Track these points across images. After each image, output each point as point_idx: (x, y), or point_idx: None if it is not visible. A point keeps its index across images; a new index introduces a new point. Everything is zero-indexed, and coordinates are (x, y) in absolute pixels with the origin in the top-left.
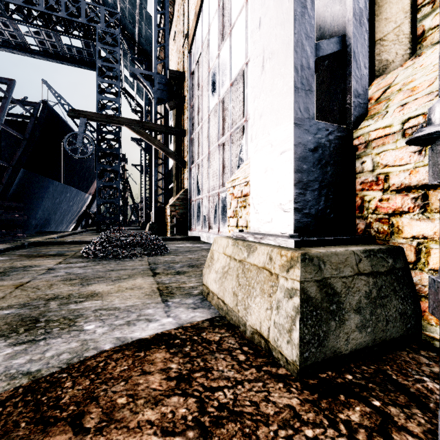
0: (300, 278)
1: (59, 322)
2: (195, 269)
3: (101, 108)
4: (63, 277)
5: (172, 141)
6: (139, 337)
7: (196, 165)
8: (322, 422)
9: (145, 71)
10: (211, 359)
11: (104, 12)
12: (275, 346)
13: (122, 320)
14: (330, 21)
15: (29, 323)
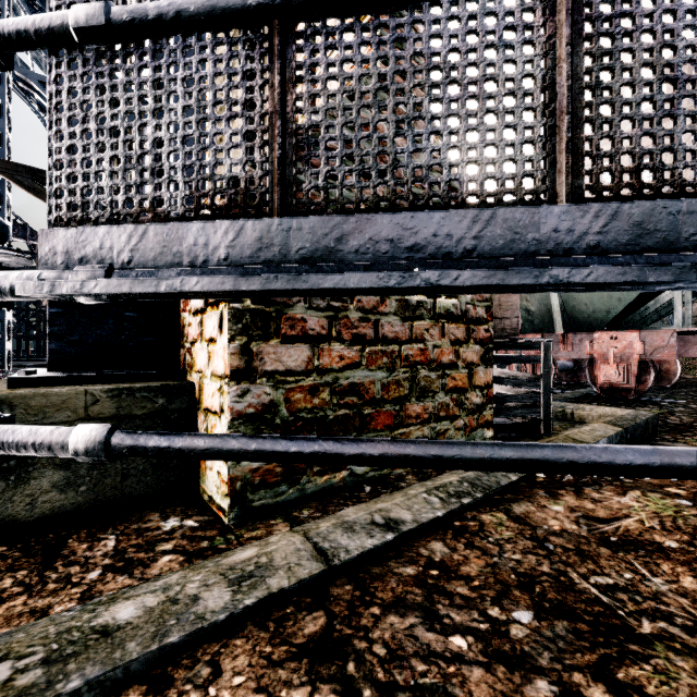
0: None
1: None
2: None
3: None
4: None
5: None
6: None
7: None
8: None
9: None
10: None
11: None
12: None
13: None
14: None
15: None
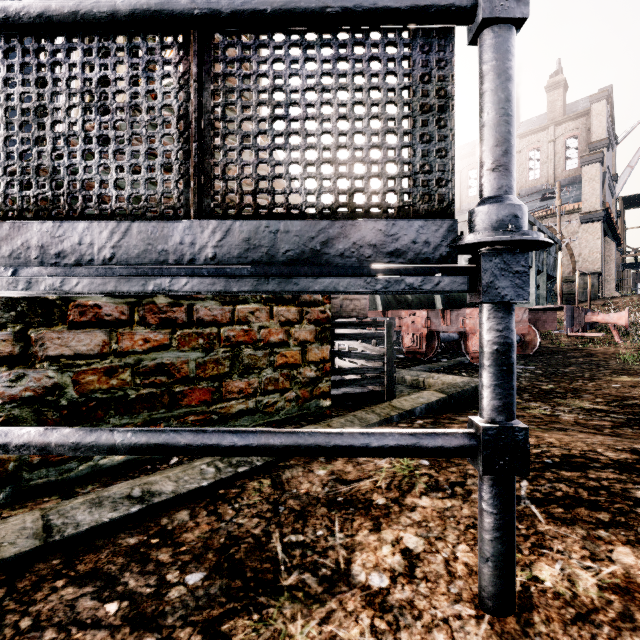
0: None
1: None
2: None
3: None
4: None
5: None
6: None
7: None
8: None
9: None
10: None
11: None
12: None
13: None
14: None
15: None
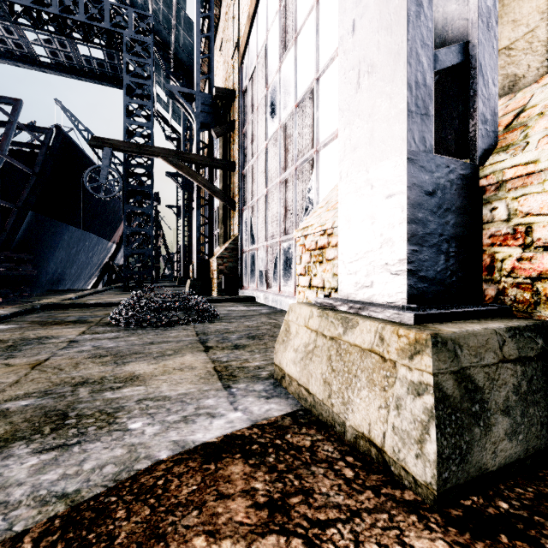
0: (433, 370)
1: (94, 417)
2: (257, 341)
3: (129, 135)
4: (90, 353)
5: (218, 177)
6: (203, 441)
7: (250, 207)
8: None
9: (185, 89)
10: (307, 476)
11: (133, 15)
12: (395, 458)
13: (176, 414)
14: (442, 24)
15: (56, 419)
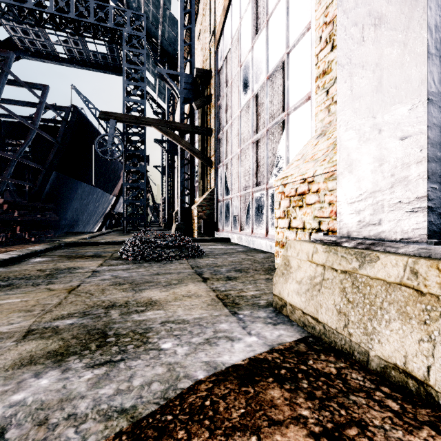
0: None
1: (129, 337)
2: (244, 274)
3: (127, 110)
4: (111, 281)
5: (196, 141)
6: (231, 363)
7: (224, 164)
8: None
9: (171, 71)
10: (351, 406)
11: (130, 15)
12: None
13: (199, 336)
14: None
15: (98, 337)
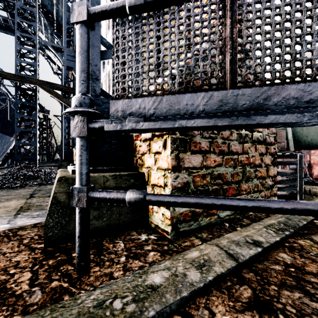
0: (54, 191)
1: None
2: None
3: (20, 69)
4: None
5: None
6: None
7: None
8: (28, 266)
9: (56, 45)
10: (3, 244)
11: None
12: None
13: None
14: None
15: None
